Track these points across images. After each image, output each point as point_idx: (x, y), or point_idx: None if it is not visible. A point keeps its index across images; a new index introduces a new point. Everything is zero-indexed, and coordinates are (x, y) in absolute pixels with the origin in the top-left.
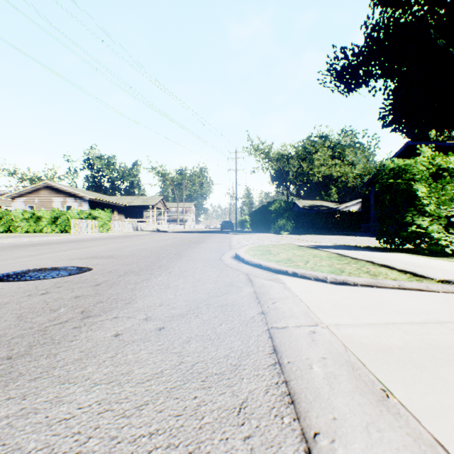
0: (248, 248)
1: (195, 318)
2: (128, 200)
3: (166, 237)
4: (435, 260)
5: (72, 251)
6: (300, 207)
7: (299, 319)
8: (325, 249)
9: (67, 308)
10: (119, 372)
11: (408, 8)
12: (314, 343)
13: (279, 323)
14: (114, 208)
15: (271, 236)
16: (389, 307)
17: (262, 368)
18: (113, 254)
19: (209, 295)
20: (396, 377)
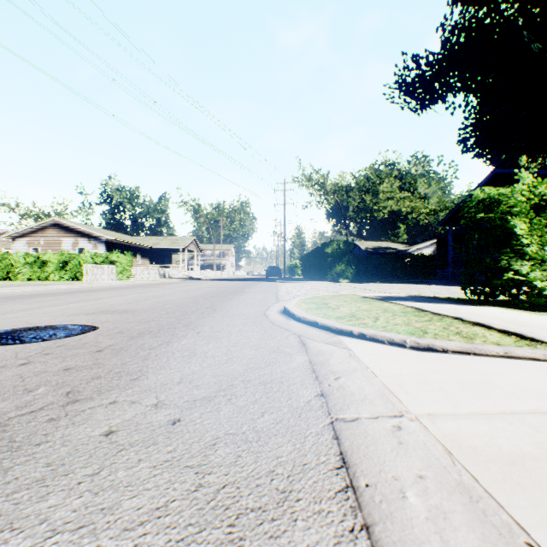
0: (300, 300)
1: (226, 404)
2: (154, 241)
3: (198, 286)
4: (542, 316)
5: (78, 304)
6: (362, 249)
7: (374, 405)
8: (397, 301)
9: (47, 388)
10: (98, 507)
11: (495, 6)
12: (402, 448)
13: (346, 413)
14: (137, 250)
15: (327, 285)
16: (500, 386)
17: (326, 498)
18: (130, 307)
19: (248, 366)
20: (546, 518)
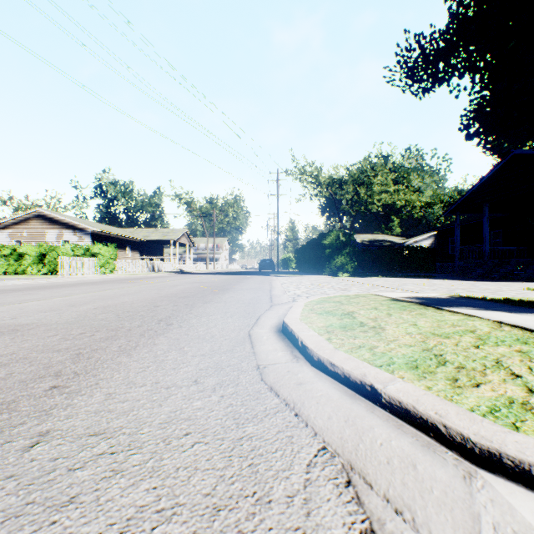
0: (306, 306)
1: None
2: (144, 233)
3: (181, 280)
4: None
5: None
6: (358, 242)
7: None
8: (457, 308)
9: None
10: None
11: None
12: None
13: None
14: (126, 243)
15: (327, 279)
16: None
17: None
18: (39, 319)
19: None
20: None
